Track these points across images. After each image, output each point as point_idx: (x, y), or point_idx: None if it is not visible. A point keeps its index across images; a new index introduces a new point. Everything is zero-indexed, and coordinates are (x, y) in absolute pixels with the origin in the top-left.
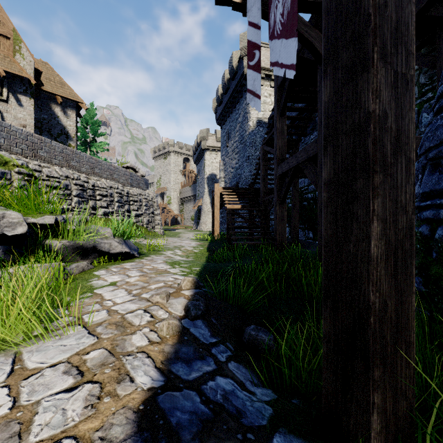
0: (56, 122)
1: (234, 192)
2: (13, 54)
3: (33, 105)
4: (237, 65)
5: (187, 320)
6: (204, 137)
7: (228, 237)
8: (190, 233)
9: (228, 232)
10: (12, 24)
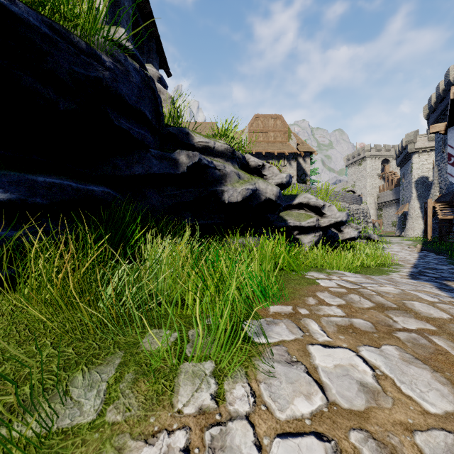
0: (300, 167)
1: (447, 204)
2: (288, 141)
3: (296, 164)
4: None
5: (421, 251)
6: (411, 140)
7: (440, 239)
8: (395, 238)
9: (440, 235)
10: (287, 125)
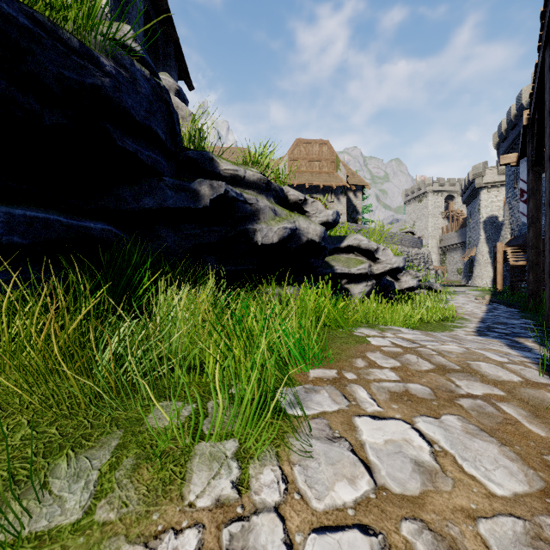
0: (350, 204)
1: (519, 248)
2: (336, 171)
3: (345, 200)
4: (527, 101)
5: (490, 302)
6: (479, 173)
7: (512, 288)
8: (460, 288)
9: (512, 285)
10: (335, 153)
